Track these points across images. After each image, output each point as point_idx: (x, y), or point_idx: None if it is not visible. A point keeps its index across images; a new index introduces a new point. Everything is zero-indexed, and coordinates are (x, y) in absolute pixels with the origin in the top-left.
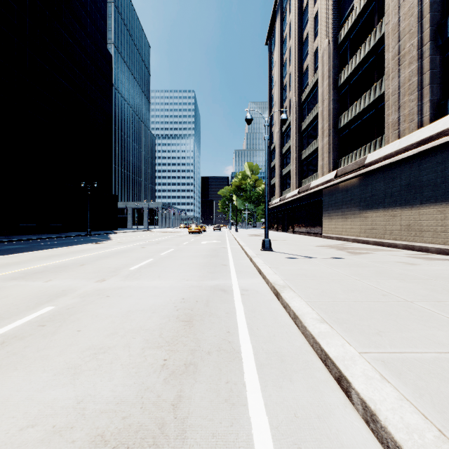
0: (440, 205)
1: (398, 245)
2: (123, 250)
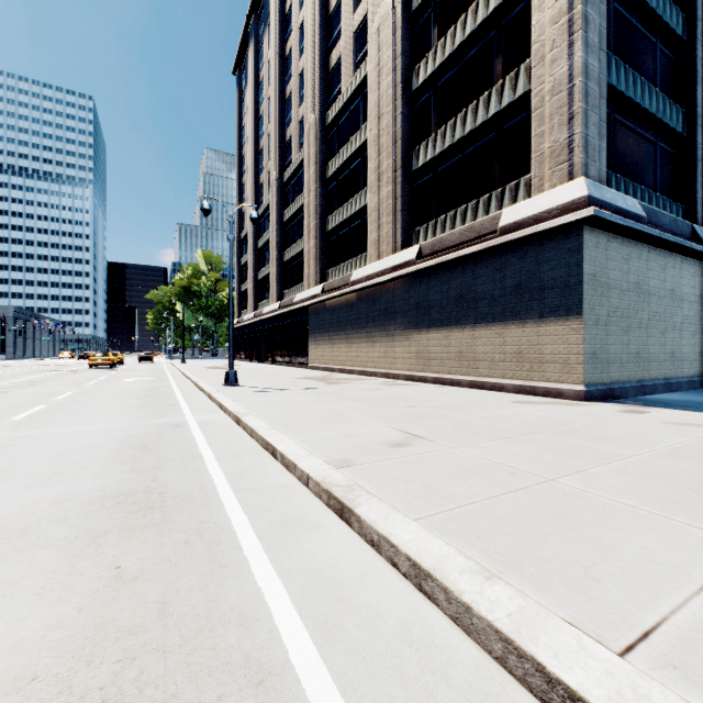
0: (407, 333)
1: (378, 374)
2: None
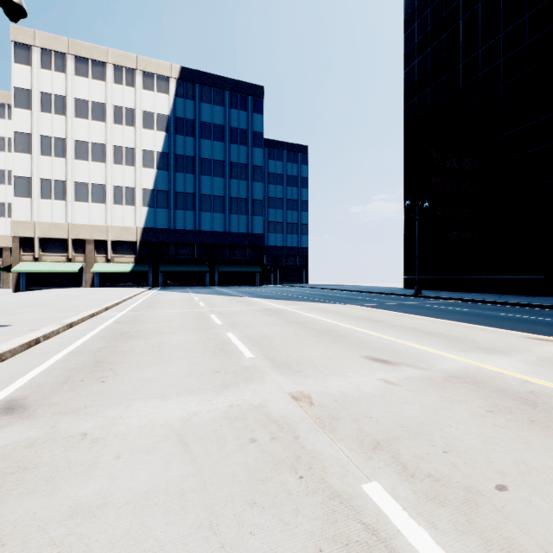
0: None
1: None
2: (361, 339)
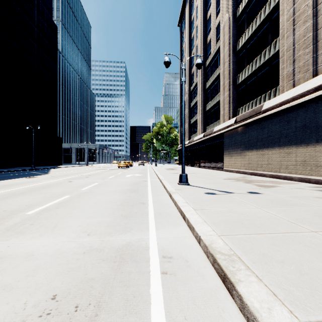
0: None
1: (293, 178)
2: (48, 184)
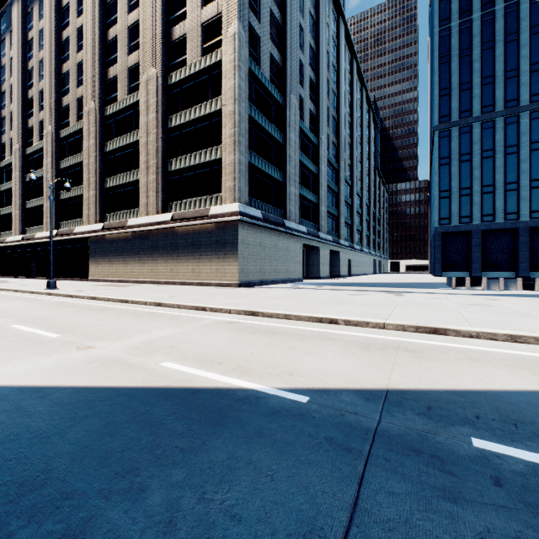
0: (166, 259)
1: (147, 282)
2: None
